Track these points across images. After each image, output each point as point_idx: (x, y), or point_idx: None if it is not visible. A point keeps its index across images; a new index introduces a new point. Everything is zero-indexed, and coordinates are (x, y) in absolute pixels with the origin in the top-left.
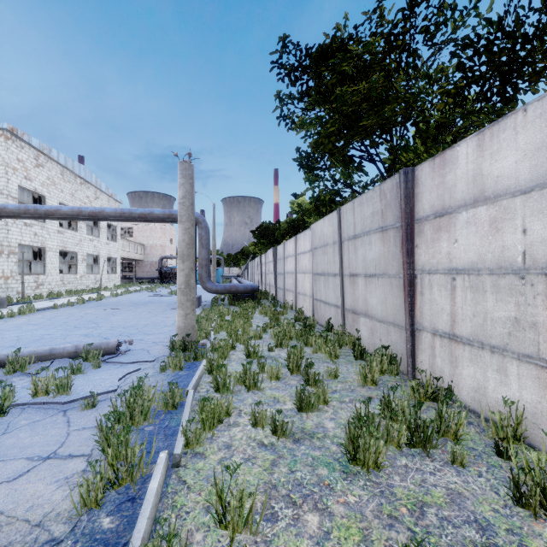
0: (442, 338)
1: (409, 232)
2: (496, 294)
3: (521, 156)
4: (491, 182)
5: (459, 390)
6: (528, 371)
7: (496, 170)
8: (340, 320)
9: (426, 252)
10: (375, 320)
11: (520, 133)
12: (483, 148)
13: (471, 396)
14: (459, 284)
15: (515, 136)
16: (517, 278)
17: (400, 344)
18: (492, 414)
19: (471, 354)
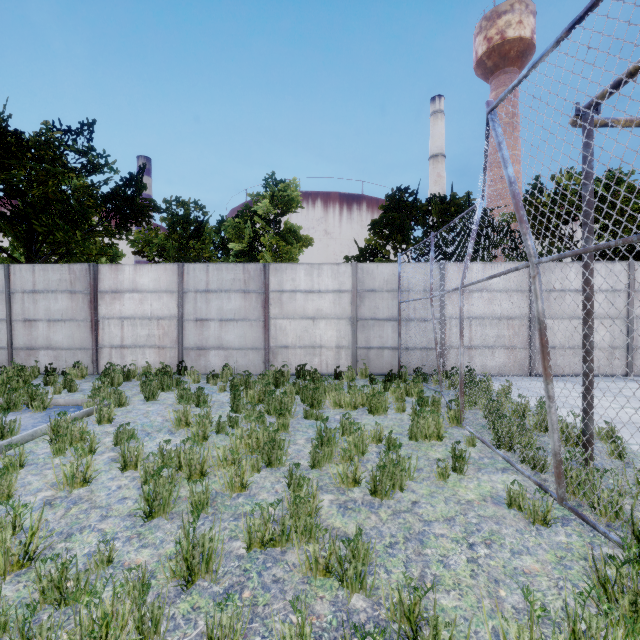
0: (117, 349)
1: (96, 297)
2: (142, 326)
3: (151, 280)
4: (140, 285)
5: (126, 368)
6: (153, 351)
7: (142, 282)
8: (4, 359)
9: (107, 309)
10: (61, 350)
11: (150, 273)
12: (137, 271)
13: (132, 368)
14: (126, 323)
15: (149, 273)
16: (149, 320)
17: (87, 358)
18: (143, 368)
19: (132, 351)
